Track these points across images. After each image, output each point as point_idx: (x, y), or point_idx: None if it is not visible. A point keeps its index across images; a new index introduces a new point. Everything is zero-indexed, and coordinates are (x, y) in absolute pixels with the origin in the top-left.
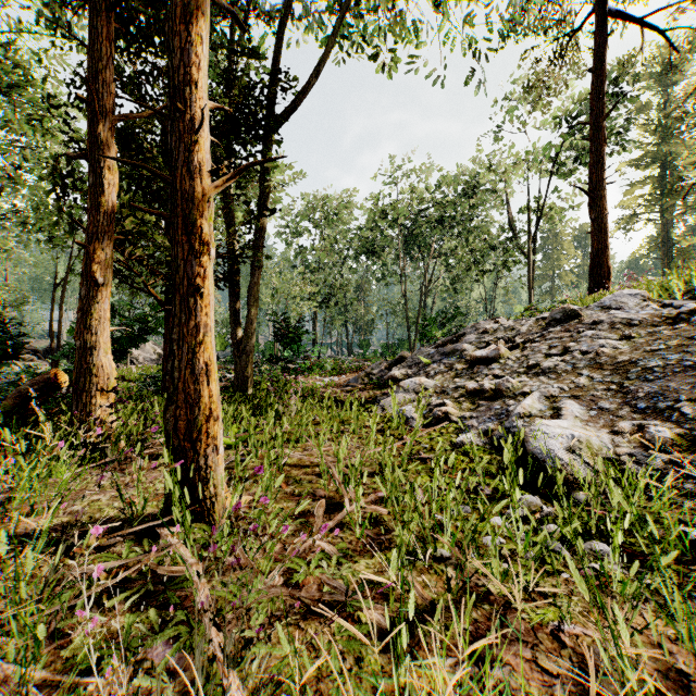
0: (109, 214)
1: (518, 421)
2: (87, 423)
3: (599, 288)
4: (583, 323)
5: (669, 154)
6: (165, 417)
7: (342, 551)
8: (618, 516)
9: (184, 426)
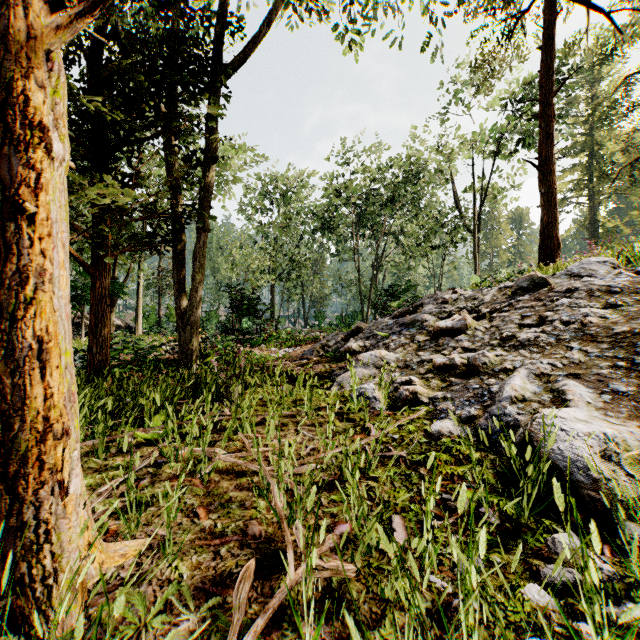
0: None
1: (510, 407)
2: None
3: (549, 261)
4: (555, 291)
5: (596, 144)
6: None
7: None
8: None
9: None
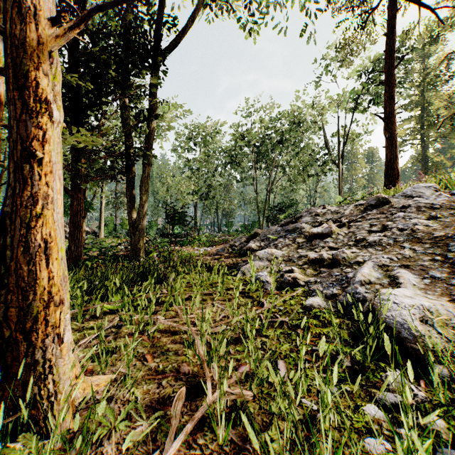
0: None
1: (360, 288)
2: None
3: (392, 185)
4: (394, 207)
5: (426, 102)
6: None
7: None
8: None
9: (16, 314)
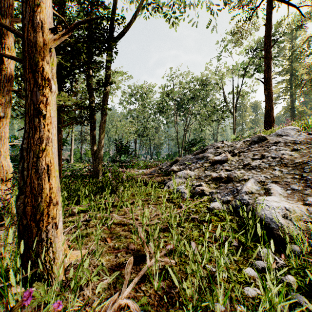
0: (8, 76)
1: (245, 196)
2: None
3: (269, 127)
4: (269, 143)
5: (294, 69)
6: (17, 203)
7: (143, 307)
8: None
9: (30, 210)
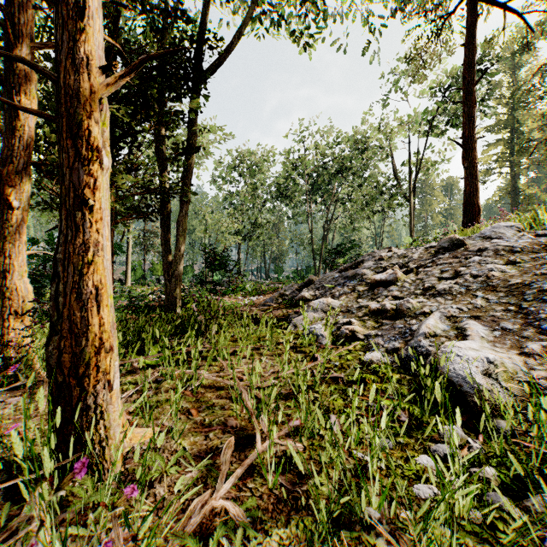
0: (25, 138)
1: (424, 341)
2: None
3: (471, 224)
4: (469, 250)
5: (516, 122)
6: (48, 348)
7: (250, 513)
8: None
9: (69, 360)
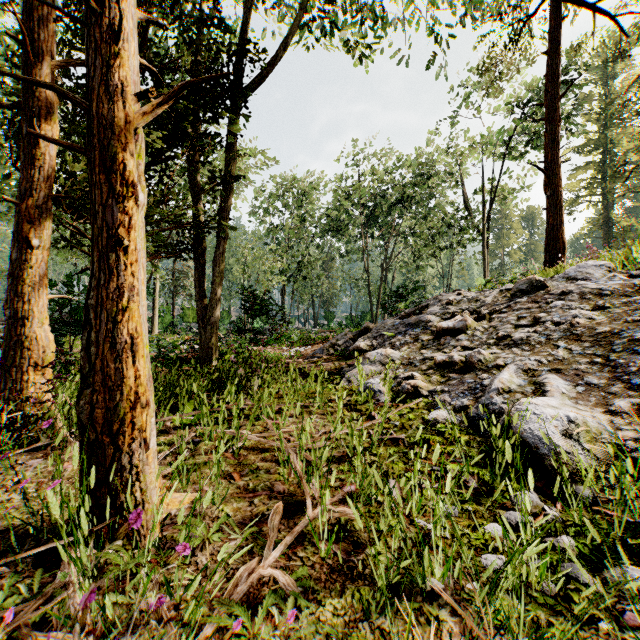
0: (45, 169)
1: (497, 397)
2: (18, 402)
3: (555, 262)
4: (551, 294)
5: (609, 142)
6: (79, 403)
7: (301, 583)
8: (639, 521)
9: (102, 416)
